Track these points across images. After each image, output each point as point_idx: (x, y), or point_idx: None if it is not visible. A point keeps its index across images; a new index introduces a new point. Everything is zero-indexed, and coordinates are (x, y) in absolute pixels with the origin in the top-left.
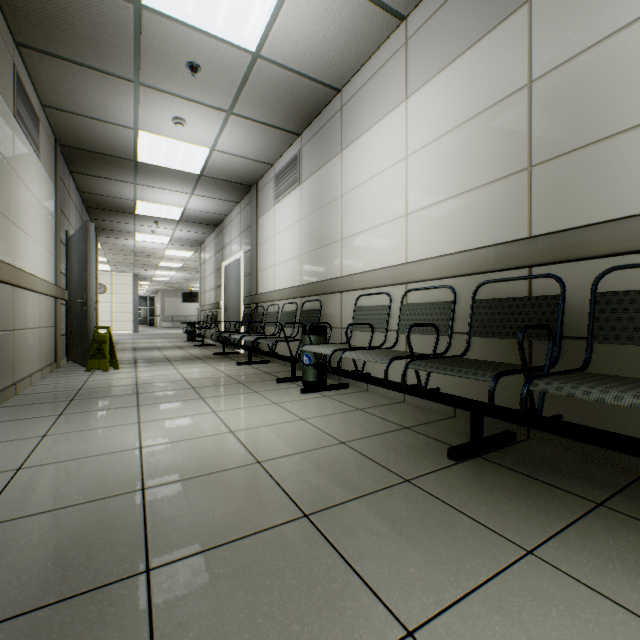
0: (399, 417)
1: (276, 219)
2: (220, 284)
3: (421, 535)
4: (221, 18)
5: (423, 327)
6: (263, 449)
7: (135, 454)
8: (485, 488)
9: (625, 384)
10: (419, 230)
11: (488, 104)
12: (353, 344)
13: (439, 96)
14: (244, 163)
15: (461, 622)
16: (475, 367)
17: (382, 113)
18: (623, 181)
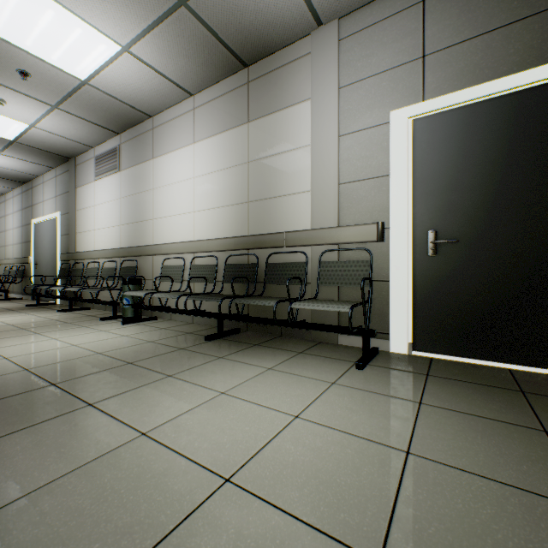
0: (187, 329)
1: (97, 192)
2: (29, 240)
3: (182, 360)
4: (57, 56)
5: (202, 278)
6: (101, 349)
7: (5, 361)
8: (216, 346)
9: (263, 298)
10: (201, 222)
11: (233, 165)
12: (161, 290)
13: (211, 150)
14: (64, 141)
15: (188, 372)
16: (217, 296)
17: (180, 145)
18: (276, 217)
